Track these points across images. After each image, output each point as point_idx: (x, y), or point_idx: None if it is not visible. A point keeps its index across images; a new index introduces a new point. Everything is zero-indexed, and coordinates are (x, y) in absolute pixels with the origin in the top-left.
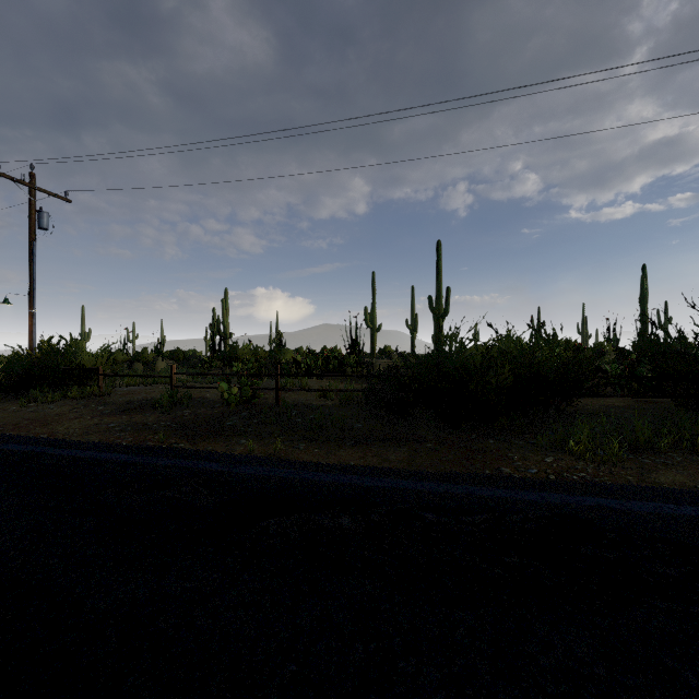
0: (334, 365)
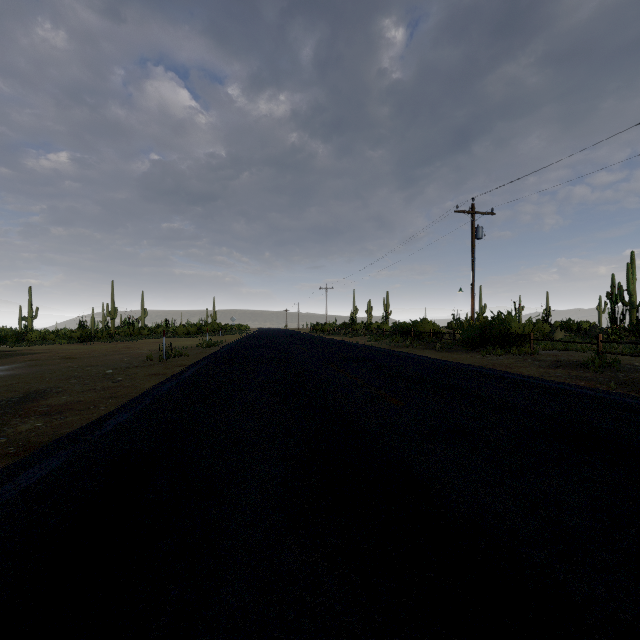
0: None
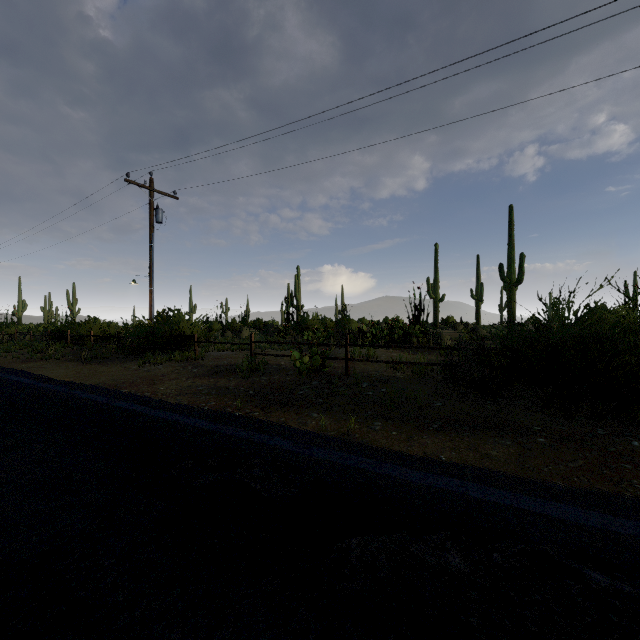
0: (399, 335)
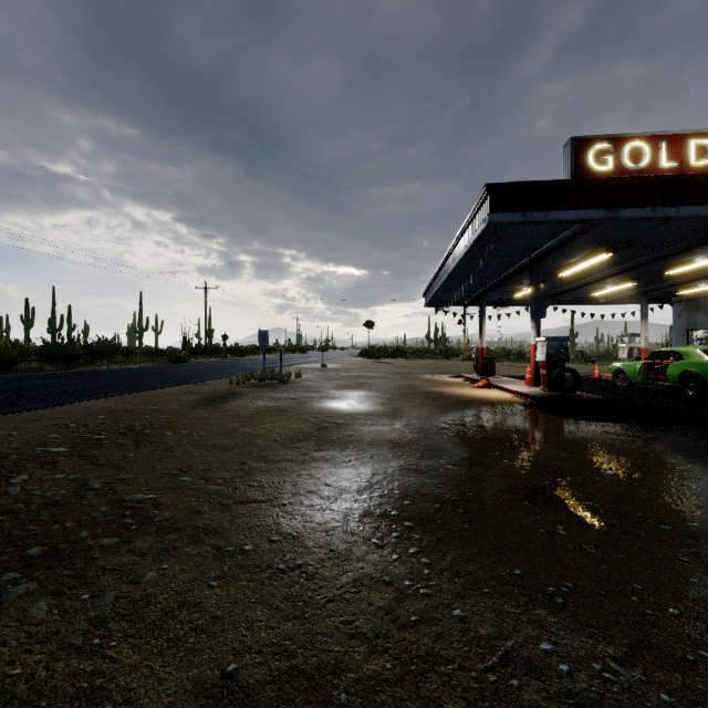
0: None
